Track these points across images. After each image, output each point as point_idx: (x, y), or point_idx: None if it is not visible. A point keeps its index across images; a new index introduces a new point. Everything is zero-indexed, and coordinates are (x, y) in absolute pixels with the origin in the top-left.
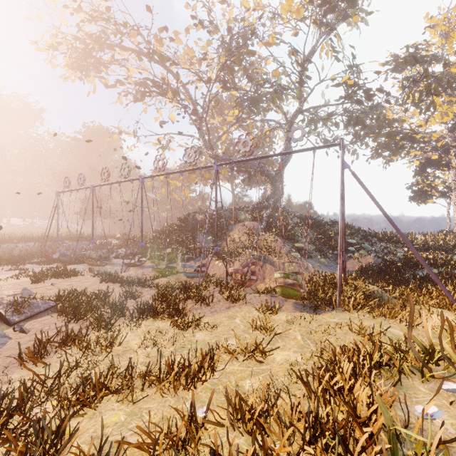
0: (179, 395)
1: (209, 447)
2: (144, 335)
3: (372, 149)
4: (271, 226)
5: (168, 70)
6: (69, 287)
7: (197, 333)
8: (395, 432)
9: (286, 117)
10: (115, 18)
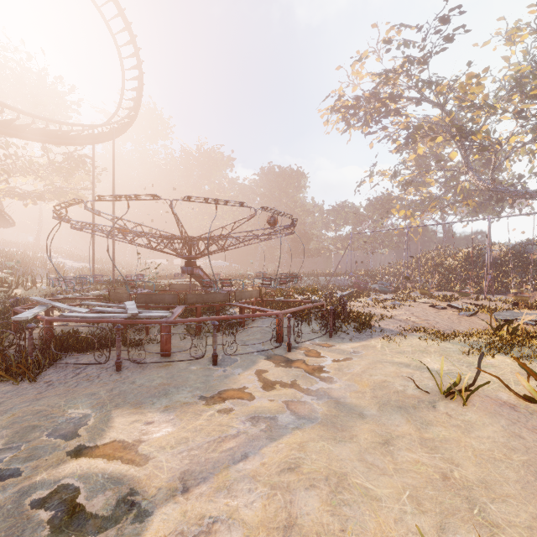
0: None
1: None
2: None
3: None
4: None
5: (443, 110)
6: (491, 305)
7: None
8: None
9: None
10: (419, 77)
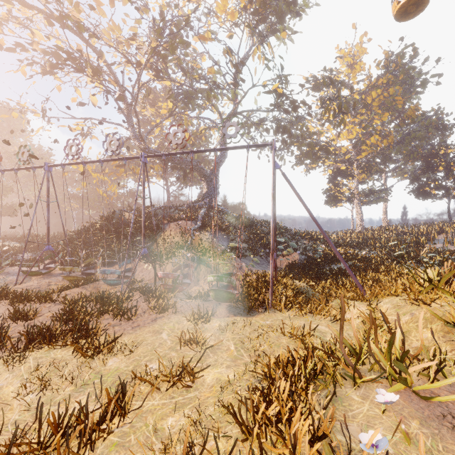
0: None
1: None
2: (29, 375)
3: (297, 157)
4: (207, 225)
5: (88, 45)
6: None
7: (110, 359)
8: None
9: (221, 117)
10: None
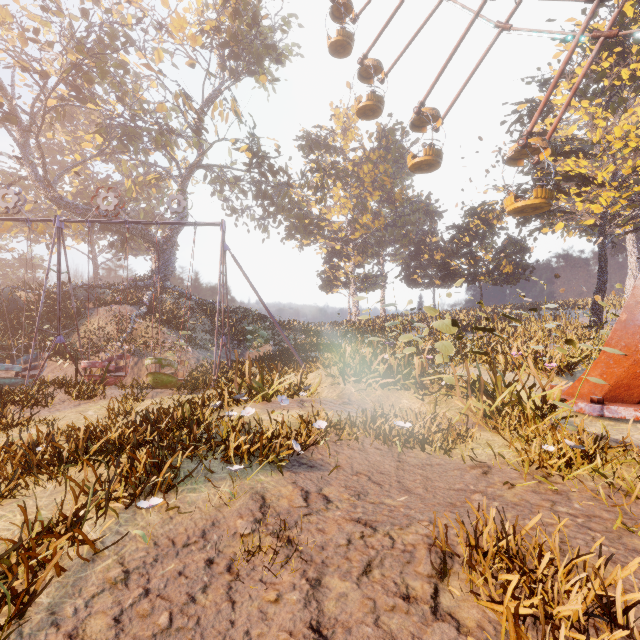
0: (7, 469)
1: (50, 455)
2: None
3: (287, 229)
4: (155, 311)
5: None
6: None
7: (29, 430)
8: (197, 420)
9: (179, 168)
10: None
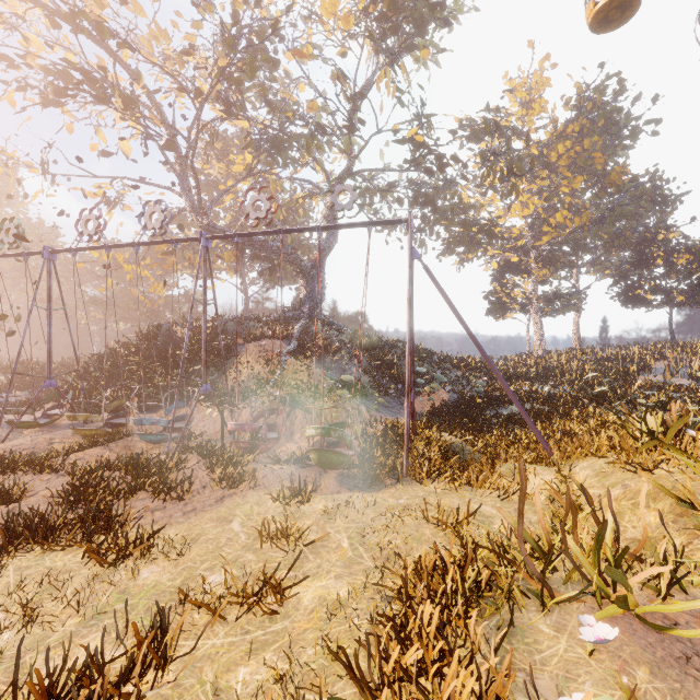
0: None
1: None
2: (5, 598)
3: (444, 243)
4: (306, 347)
5: (117, 60)
6: None
7: (145, 567)
8: None
9: (328, 179)
10: None
